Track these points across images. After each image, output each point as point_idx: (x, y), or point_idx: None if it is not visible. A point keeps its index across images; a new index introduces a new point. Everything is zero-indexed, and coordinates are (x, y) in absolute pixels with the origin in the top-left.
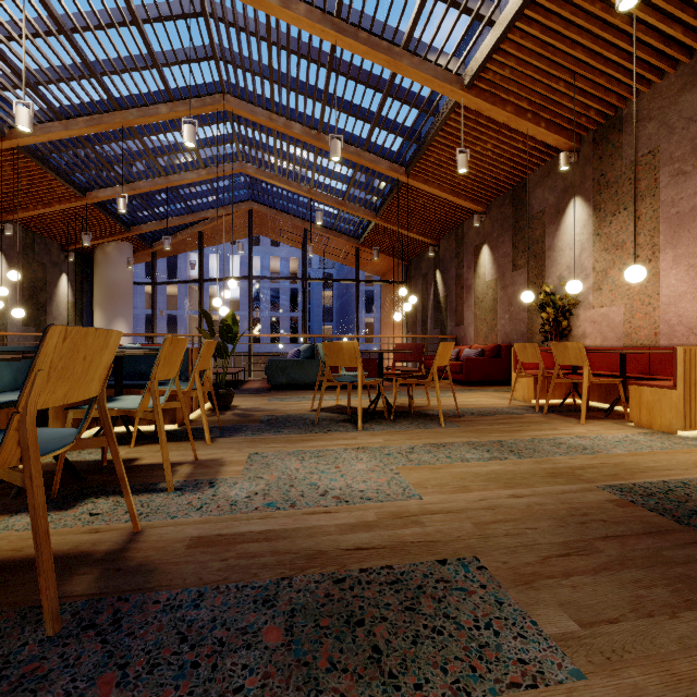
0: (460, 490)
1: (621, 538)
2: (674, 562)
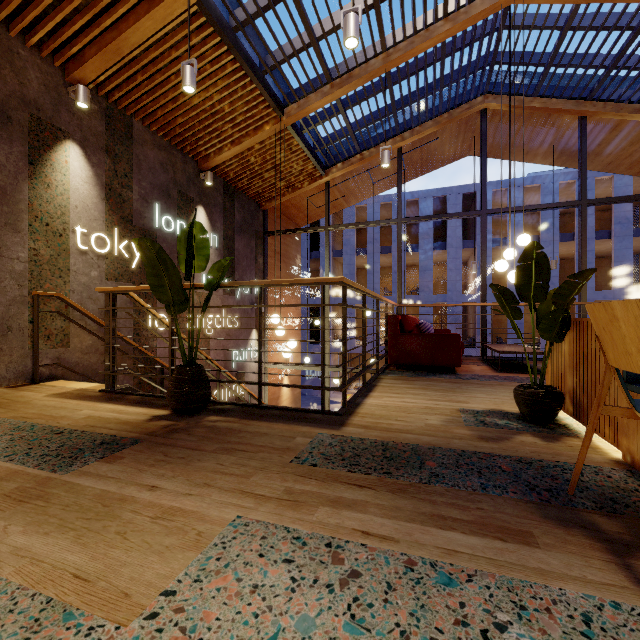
0: (178, 513)
1: (192, 447)
2: (205, 437)
